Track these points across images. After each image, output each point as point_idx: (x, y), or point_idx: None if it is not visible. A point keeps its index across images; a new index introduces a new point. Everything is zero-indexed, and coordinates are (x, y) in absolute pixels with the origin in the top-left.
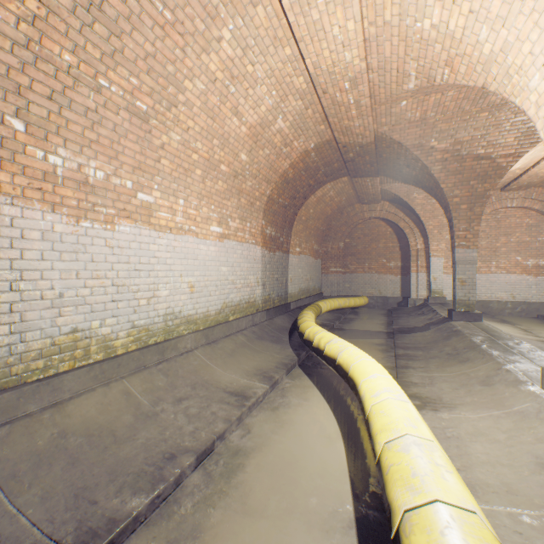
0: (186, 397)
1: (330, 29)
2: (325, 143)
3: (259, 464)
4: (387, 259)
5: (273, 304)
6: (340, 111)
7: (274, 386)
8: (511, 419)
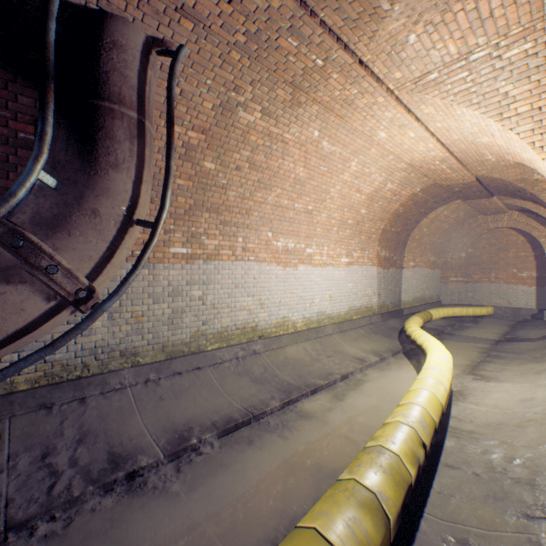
0: (332, 356)
1: (416, 148)
2: (429, 186)
3: (370, 385)
4: (517, 269)
5: (387, 309)
6: (436, 172)
7: (382, 360)
8: (529, 387)
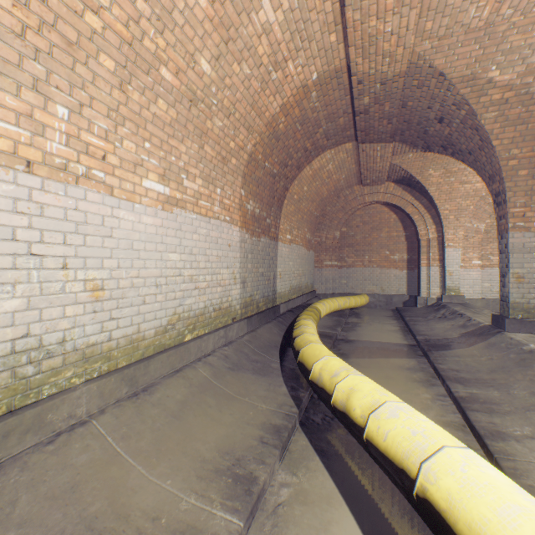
0: None
1: None
2: (332, 74)
3: None
4: (390, 251)
5: (257, 309)
6: None
7: (257, 505)
8: None
